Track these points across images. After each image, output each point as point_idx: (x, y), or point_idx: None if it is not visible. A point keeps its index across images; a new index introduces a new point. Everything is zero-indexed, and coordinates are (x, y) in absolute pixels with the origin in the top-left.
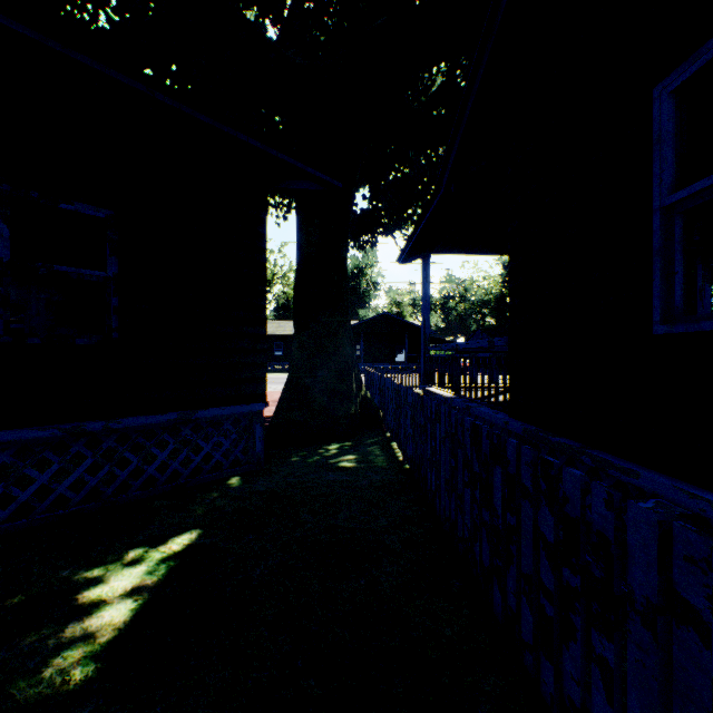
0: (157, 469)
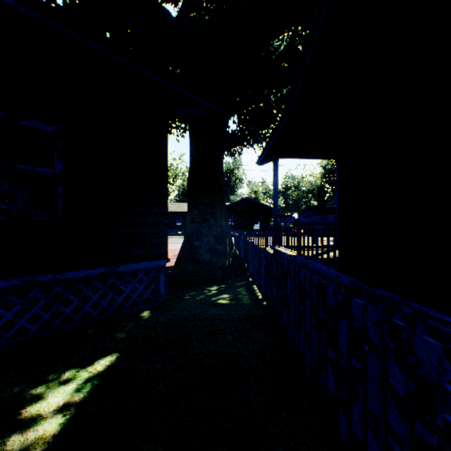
0: (94, 304)
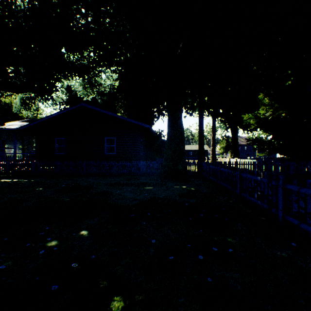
0: None
